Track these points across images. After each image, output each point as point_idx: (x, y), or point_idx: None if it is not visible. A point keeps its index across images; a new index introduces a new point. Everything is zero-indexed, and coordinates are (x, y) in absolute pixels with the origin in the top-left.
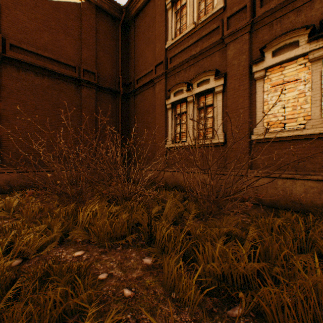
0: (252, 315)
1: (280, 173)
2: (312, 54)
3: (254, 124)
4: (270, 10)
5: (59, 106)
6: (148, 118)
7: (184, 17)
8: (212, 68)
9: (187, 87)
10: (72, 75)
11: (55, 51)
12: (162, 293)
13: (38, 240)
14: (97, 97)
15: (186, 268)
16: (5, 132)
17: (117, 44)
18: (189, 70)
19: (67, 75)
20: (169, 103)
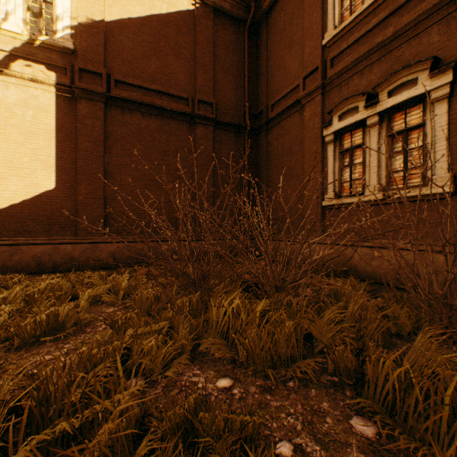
0: None
1: None
2: None
3: None
4: None
5: (169, 154)
6: (290, 161)
7: None
8: (421, 58)
9: (366, 100)
10: (184, 110)
11: (163, 80)
12: None
13: (163, 351)
14: (215, 138)
15: None
16: (110, 192)
17: (241, 57)
18: (368, 72)
19: (178, 111)
20: (329, 133)
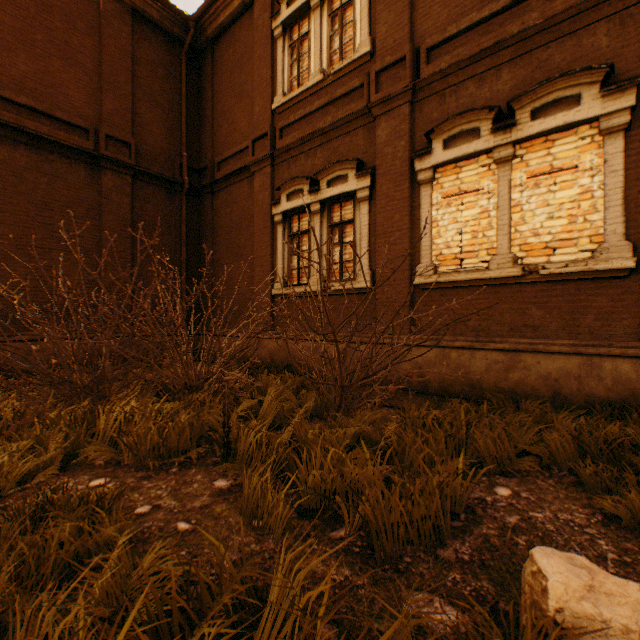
0: (362, 534)
1: (455, 340)
2: (498, 151)
3: (417, 259)
4: (441, 72)
5: (53, 207)
6: (240, 238)
7: (306, 58)
8: (352, 157)
9: (310, 185)
10: (81, 145)
11: (42, 94)
12: (239, 522)
13: (20, 465)
14: (136, 192)
15: (275, 480)
16: None
17: (177, 89)
18: (313, 155)
19: (70, 145)
20: (278, 212)
